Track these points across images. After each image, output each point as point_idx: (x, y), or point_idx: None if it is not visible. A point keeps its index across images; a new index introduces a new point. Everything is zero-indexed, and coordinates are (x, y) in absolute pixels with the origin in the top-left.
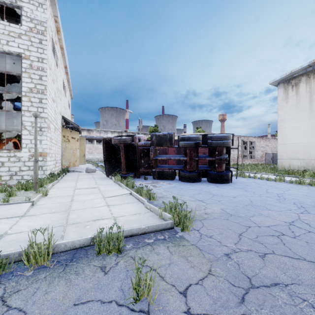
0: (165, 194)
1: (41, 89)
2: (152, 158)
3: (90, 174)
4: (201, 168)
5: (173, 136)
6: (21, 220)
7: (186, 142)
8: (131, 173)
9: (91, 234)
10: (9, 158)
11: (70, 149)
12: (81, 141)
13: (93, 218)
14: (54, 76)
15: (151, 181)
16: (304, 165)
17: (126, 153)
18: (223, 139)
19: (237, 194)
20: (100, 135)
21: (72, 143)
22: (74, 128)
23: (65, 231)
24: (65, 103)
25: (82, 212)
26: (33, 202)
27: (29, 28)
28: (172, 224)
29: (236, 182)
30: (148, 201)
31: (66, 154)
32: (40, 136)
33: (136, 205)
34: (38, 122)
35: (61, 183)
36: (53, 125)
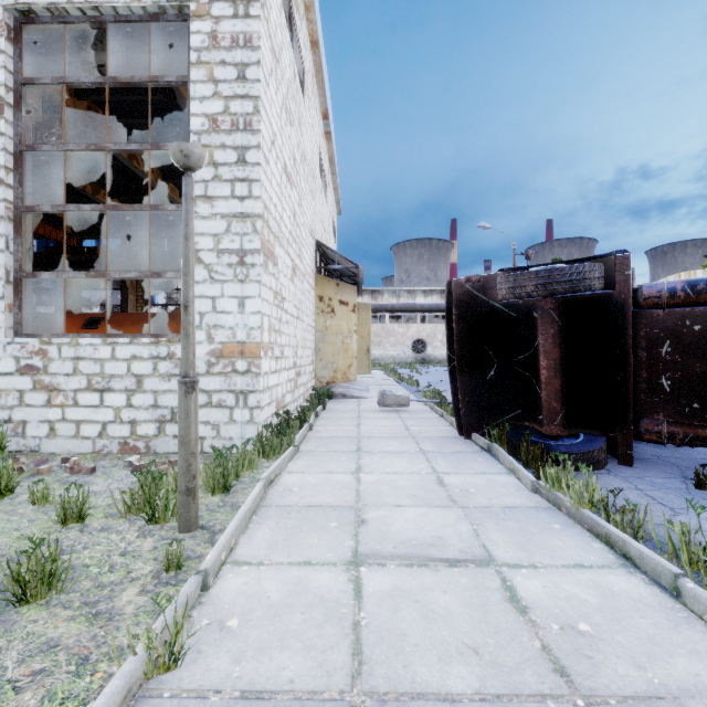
0: None
1: (242, 116)
2: None
3: (392, 412)
4: None
5: None
6: None
7: None
8: (590, 436)
9: None
10: (156, 362)
11: (335, 335)
12: (361, 314)
13: None
14: (293, 105)
15: None
16: None
17: (567, 343)
18: None
19: None
20: (398, 301)
21: (339, 319)
22: (345, 276)
23: None
24: (324, 215)
25: None
26: None
27: None
28: None
29: None
30: None
31: (326, 348)
32: (240, 283)
33: None
34: (235, 234)
35: (302, 467)
36: (287, 256)
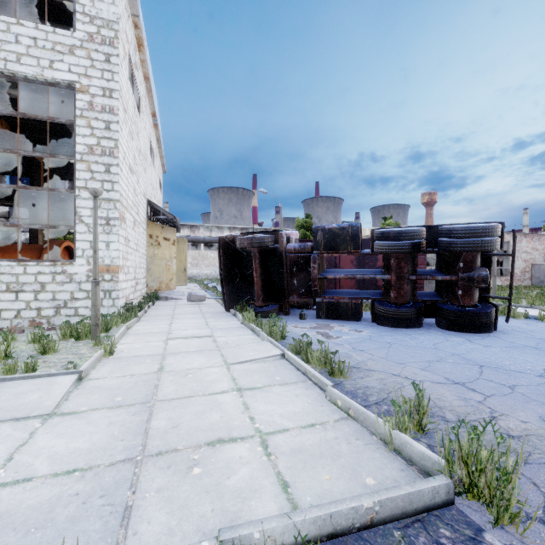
0: (359, 359)
1: (108, 148)
2: (316, 276)
3: (195, 304)
4: (420, 296)
5: (359, 231)
6: (42, 430)
7: (393, 243)
8: (273, 305)
9: (207, 507)
10: (54, 275)
11: (160, 260)
12: (180, 245)
13: (209, 433)
14: (134, 126)
15: (314, 323)
16: None
17: (264, 267)
18: (481, 234)
19: (541, 365)
20: (211, 234)
21: (164, 249)
22: (168, 222)
23: (137, 484)
24: (153, 179)
25: (181, 410)
26: (81, 373)
27: (88, 34)
28: (448, 491)
29: (508, 331)
30: (328, 378)
31: (155, 268)
32: (107, 234)
33: (305, 392)
34: (104, 208)
35: (143, 324)
36: (131, 216)
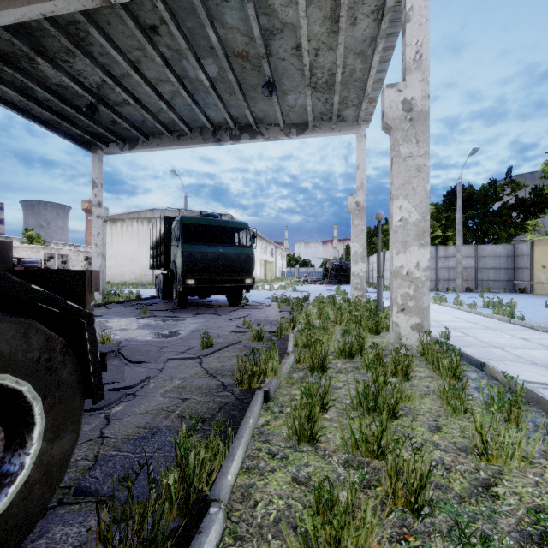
0: None
1: None
2: None
3: None
4: None
5: None
6: None
7: None
8: None
9: None
10: None
11: None
12: None
13: None
14: None
15: None
16: (109, 279)
17: None
18: (33, 263)
19: None
20: None
21: None
22: None
23: None
24: None
25: None
26: None
27: None
28: None
29: None
30: None
31: None
32: None
33: None
34: None
35: None
36: None
